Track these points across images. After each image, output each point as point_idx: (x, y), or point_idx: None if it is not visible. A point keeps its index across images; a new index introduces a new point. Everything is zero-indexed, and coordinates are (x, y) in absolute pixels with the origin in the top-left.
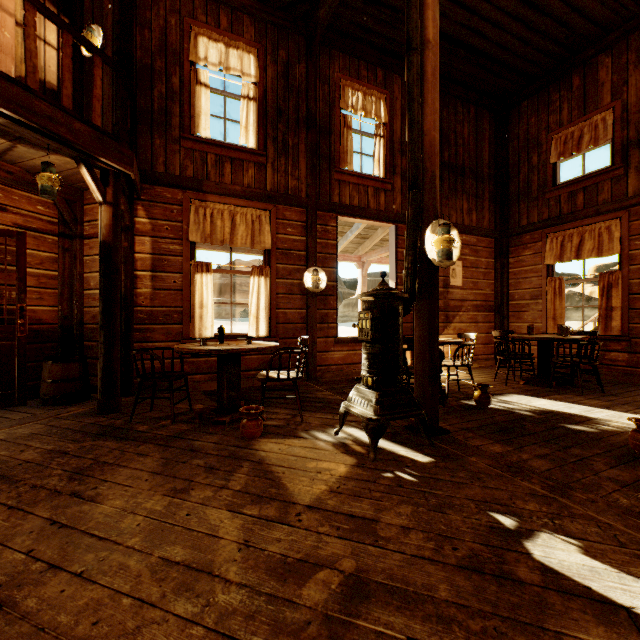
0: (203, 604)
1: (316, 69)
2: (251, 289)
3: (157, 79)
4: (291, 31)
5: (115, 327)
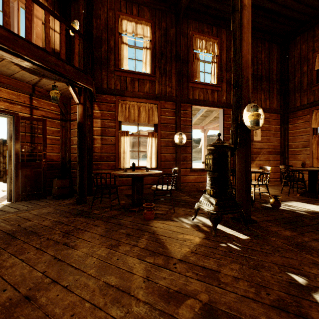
0: (125, 311)
1: (180, 30)
2: (148, 144)
3: (103, 43)
4: (168, 12)
5: (84, 163)
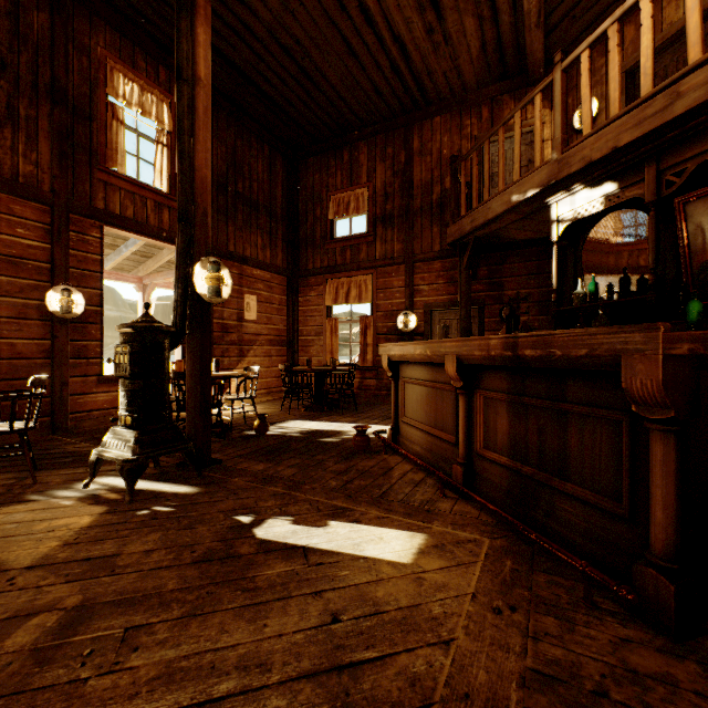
0: None
1: (68, 30)
2: None
3: None
4: None
5: None
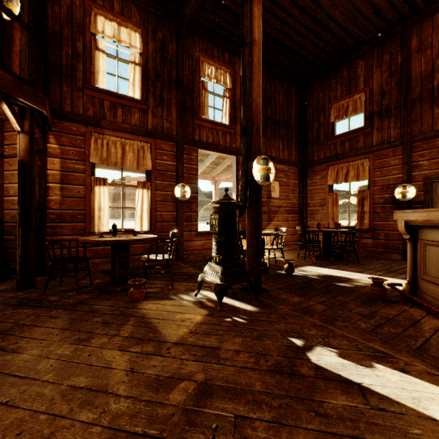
0: (100, 412)
1: (183, 48)
2: (137, 198)
3: (65, 43)
4: (166, 20)
5: (31, 225)
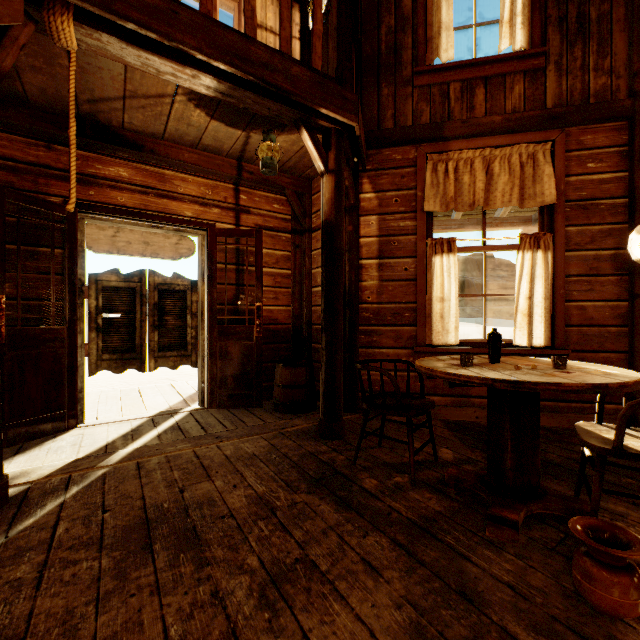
0: None
1: None
2: (517, 272)
3: (384, 12)
4: None
5: (337, 329)
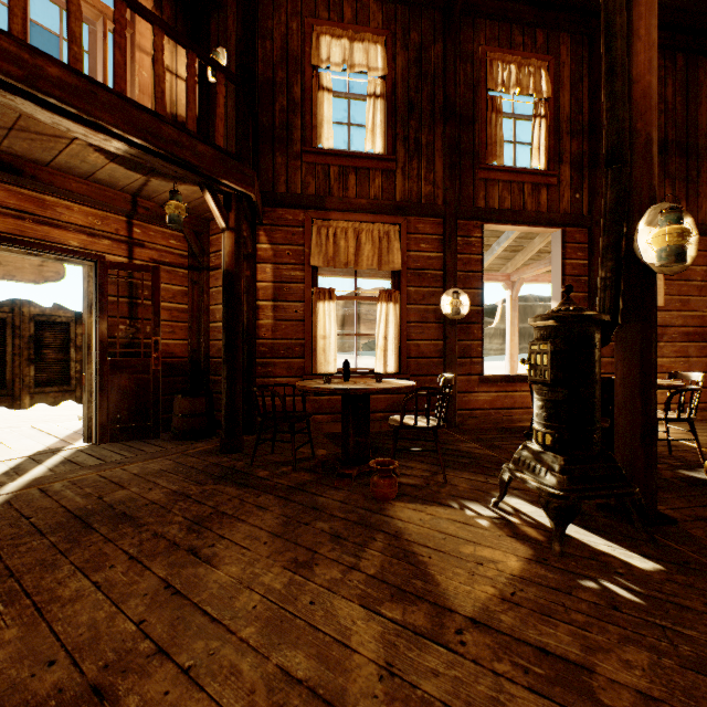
0: None
1: (456, 46)
2: (378, 317)
3: (278, 92)
4: (425, 7)
5: (237, 361)
